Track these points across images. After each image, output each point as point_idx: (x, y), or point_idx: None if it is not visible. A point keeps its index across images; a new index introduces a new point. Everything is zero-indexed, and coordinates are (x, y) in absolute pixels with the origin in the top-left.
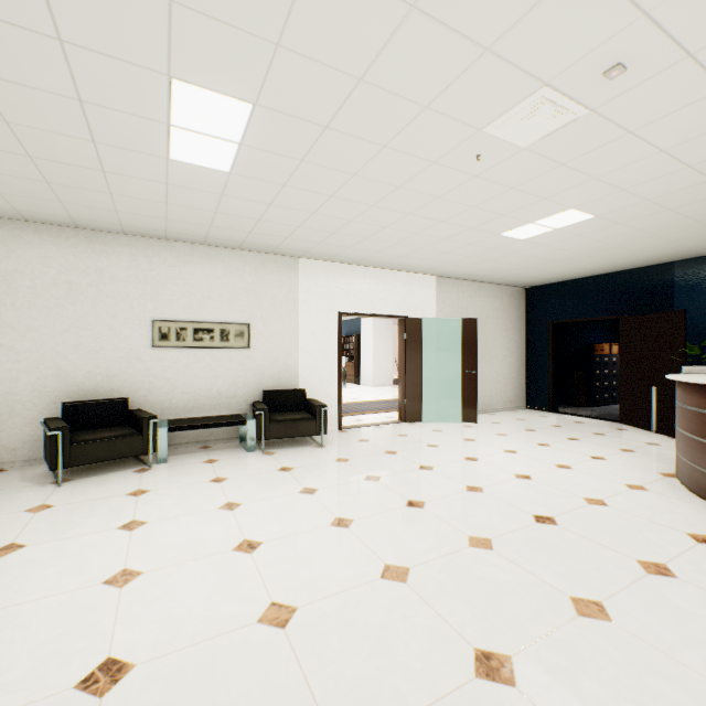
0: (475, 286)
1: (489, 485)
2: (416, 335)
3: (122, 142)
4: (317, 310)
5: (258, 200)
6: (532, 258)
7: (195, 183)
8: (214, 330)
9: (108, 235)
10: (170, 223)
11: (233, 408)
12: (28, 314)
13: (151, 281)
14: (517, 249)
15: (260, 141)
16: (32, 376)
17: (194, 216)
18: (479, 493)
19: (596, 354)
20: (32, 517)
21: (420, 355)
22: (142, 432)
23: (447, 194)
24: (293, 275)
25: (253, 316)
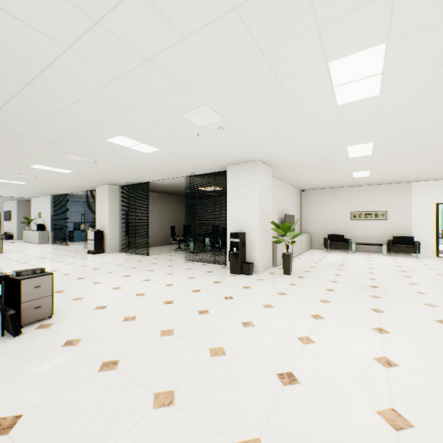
0: None
1: None
2: None
3: (343, 178)
4: (422, 203)
5: (380, 177)
6: None
7: (360, 178)
8: (371, 214)
9: (338, 188)
10: (355, 184)
11: (379, 241)
12: (319, 212)
13: (350, 200)
14: None
15: (374, 172)
16: (320, 227)
17: (362, 182)
18: None
19: None
20: (325, 255)
21: None
22: (347, 243)
23: None
24: (408, 190)
25: (388, 208)
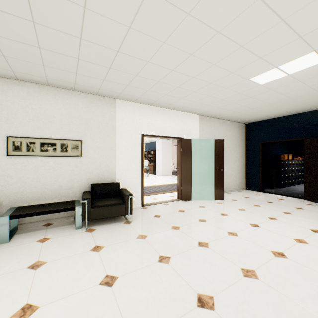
0: (220, 121)
1: (259, 268)
2: (188, 149)
3: None
4: (128, 132)
5: (68, 31)
6: (259, 102)
7: None
8: (56, 144)
9: None
10: (10, 61)
11: (70, 196)
12: None
13: (6, 109)
14: (254, 94)
15: None
16: None
17: (25, 53)
18: (256, 280)
19: (281, 160)
20: None
21: (190, 160)
22: None
23: (226, 28)
24: (112, 109)
25: (84, 135)
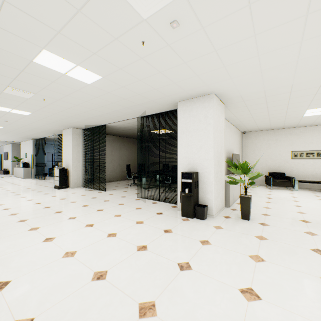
0: None
1: None
2: None
3: (291, 117)
4: None
5: None
6: None
7: (309, 118)
8: (313, 153)
9: (278, 130)
10: (298, 124)
11: None
12: (259, 152)
13: (291, 140)
14: None
15: None
16: (260, 166)
17: (307, 122)
18: None
19: None
20: (270, 192)
21: None
22: (290, 181)
23: None
24: None
25: None
